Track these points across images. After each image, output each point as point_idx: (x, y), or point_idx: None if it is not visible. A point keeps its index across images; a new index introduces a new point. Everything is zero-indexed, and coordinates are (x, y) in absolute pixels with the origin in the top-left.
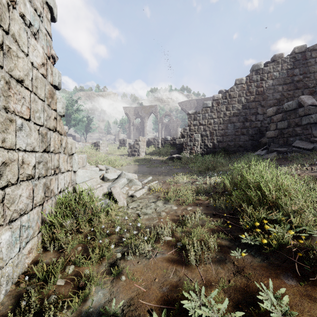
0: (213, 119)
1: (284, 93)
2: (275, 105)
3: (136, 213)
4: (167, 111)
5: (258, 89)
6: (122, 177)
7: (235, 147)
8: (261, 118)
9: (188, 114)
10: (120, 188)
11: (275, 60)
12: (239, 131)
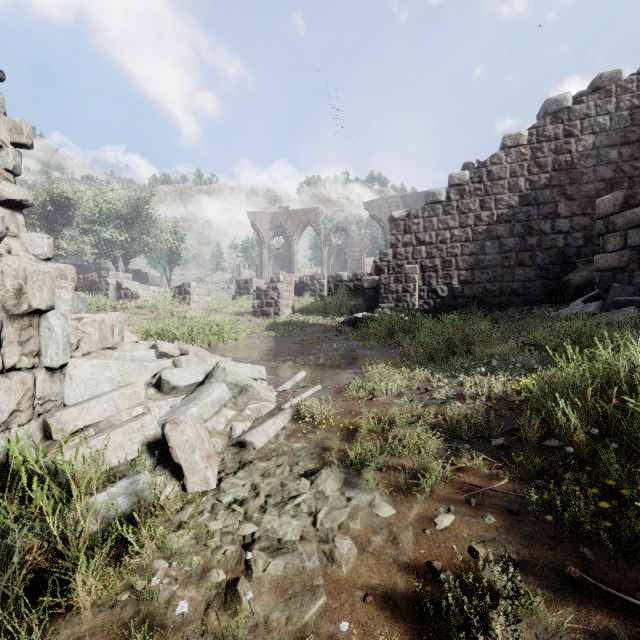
0: (449, 229)
1: (622, 165)
2: (600, 194)
3: (240, 536)
4: (340, 220)
5: (560, 158)
6: (217, 379)
7: (501, 295)
8: (566, 226)
9: (392, 219)
10: (202, 422)
11: (601, 86)
12: (512, 257)
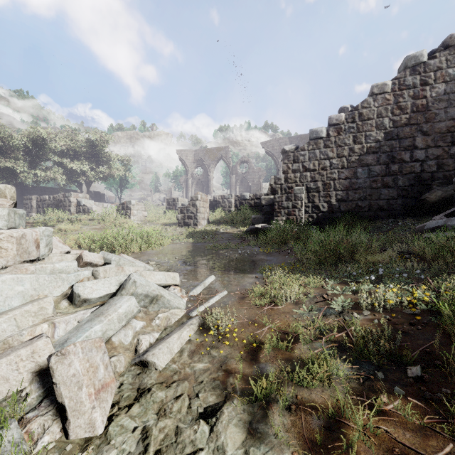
0: (329, 159)
1: None
2: (450, 130)
3: None
4: (243, 155)
5: (417, 102)
6: (127, 291)
7: (370, 210)
8: (422, 156)
9: (284, 152)
10: (102, 343)
11: (451, 45)
12: (379, 181)
